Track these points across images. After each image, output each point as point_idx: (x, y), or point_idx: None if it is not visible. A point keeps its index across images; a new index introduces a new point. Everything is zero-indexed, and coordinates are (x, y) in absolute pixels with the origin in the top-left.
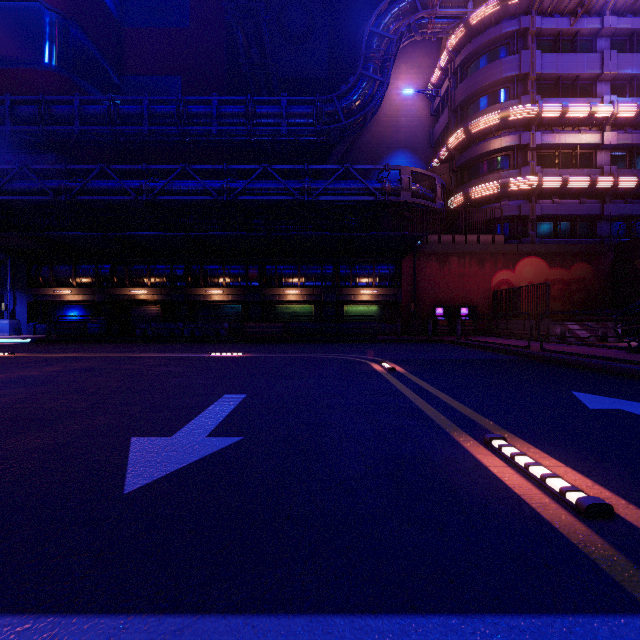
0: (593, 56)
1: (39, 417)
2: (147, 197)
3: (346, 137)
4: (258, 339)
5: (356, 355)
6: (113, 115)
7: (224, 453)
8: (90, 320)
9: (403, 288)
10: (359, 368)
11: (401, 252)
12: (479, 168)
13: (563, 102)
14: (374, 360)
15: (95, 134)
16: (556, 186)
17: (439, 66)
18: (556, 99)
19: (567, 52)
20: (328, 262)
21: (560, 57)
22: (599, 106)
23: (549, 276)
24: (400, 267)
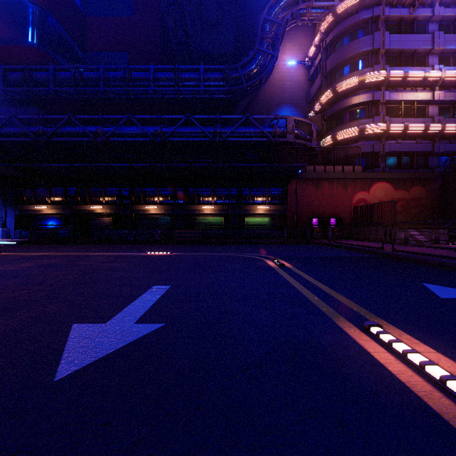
0: (426, 36)
1: (3, 305)
2: (102, 138)
3: (247, 95)
4: (183, 242)
5: (254, 254)
6: (78, 79)
7: (147, 339)
8: (60, 228)
9: (288, 205)
10: (257, 264)
11: (287, 178)
12: (343, 117)
13: (405, 69)
14: (268, 258)
15: (65, 93)
16: (399, 130)
17: (314, 44)
18: (399, 67)
19: (407, 33)
20: (234, 186)
21: (402, 37)
22: (431, 72)
23: (394, 196)
24: (286, 189)
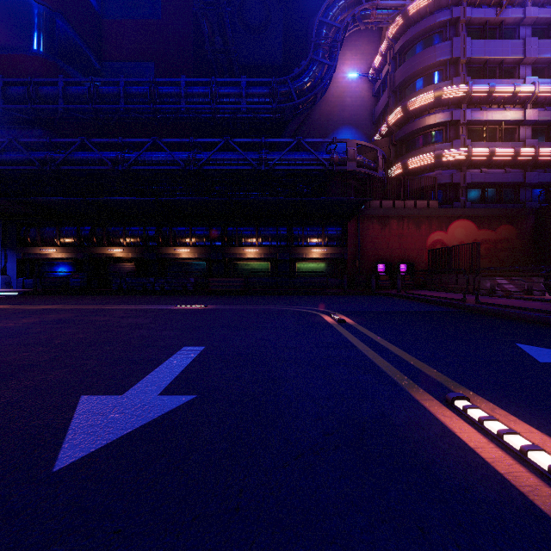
0: (516, 42)
1: None
2: (122, 167)
3: (298, 114)
4: (220, 292)
5: (308, 307)
6: (93, 95)
7: (174, 415)
8: (72, 275)
9: (349, 247)
10: (311, 320)
11: (347, 215)
12: (415, 141)
13: (490, 83)
14: (325, 312)
15: (77, 112)
16: (484, 157)
17: (380, 52)
18: (484, 80)
19: (493, 39)
20: (282, 224)
21: (487, 43)
22: (522, 86)
23: (478, 236)
24: (346, 229)
